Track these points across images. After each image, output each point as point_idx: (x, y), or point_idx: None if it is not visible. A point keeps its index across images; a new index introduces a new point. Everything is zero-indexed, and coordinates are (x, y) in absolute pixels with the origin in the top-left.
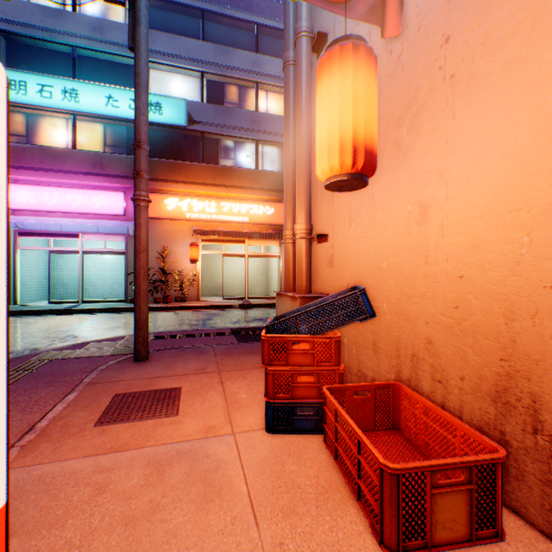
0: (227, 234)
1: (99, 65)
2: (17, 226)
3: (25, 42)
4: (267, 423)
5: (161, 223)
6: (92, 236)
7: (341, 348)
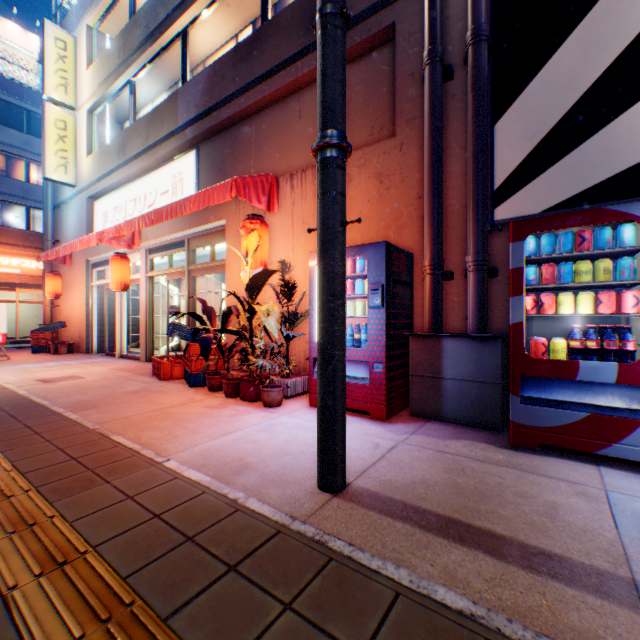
0: None
1: None
2: None
3: None
4: (34, 352)
5: None
6: None
7: (64, 339)
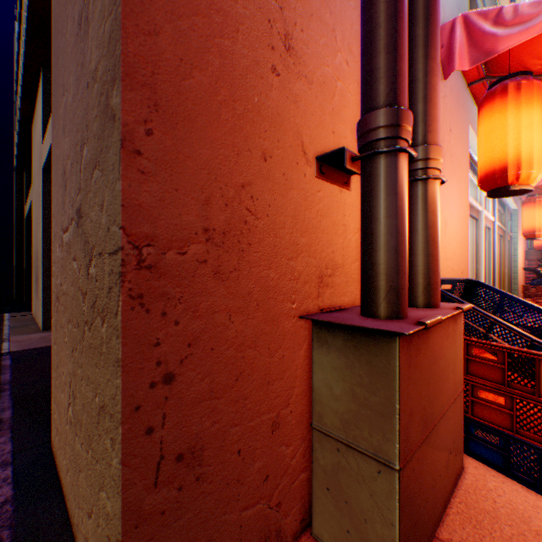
0: None
1: None
2: None
3: None
4: None
5: None
6: None
7: None
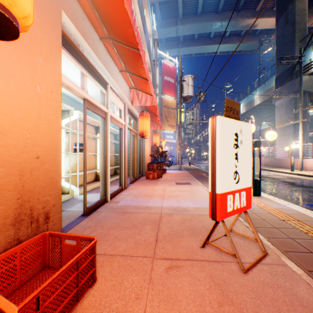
0: None
1: None
2: None
3: None
4: None
5: None
6: None
7: None
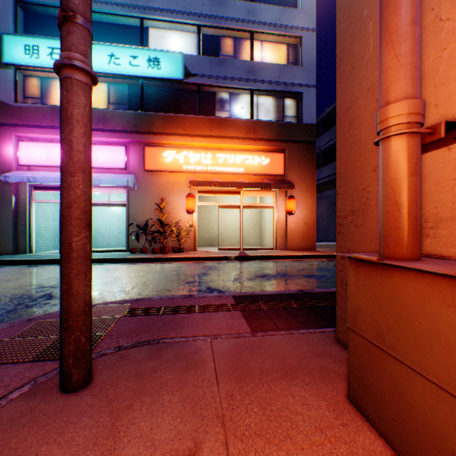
0: (222, 184)
1: (103, 28)
2: (29, 180)
3: (39, 12)
4: None
5: (159, 176)
6: (97, 189)
7: None
